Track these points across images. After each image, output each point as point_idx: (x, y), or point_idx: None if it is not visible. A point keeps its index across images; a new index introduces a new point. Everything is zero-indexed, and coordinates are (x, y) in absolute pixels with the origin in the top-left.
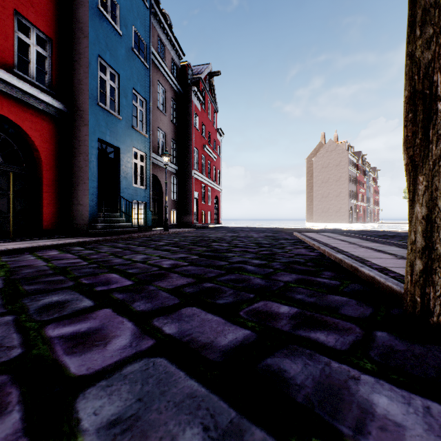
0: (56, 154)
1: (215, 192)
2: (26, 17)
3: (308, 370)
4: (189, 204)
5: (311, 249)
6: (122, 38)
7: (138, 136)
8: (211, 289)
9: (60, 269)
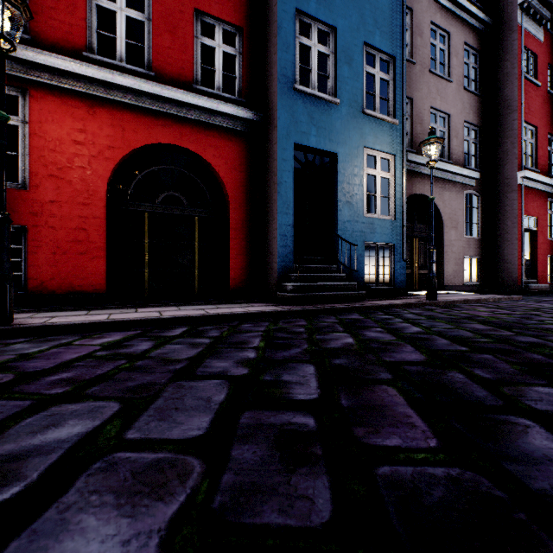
0: (248, 184)
1: None
2: (208, 13)
3: None
4: (510, 243)
5: None
6: None
7: (376, 125)
8: None
9: None
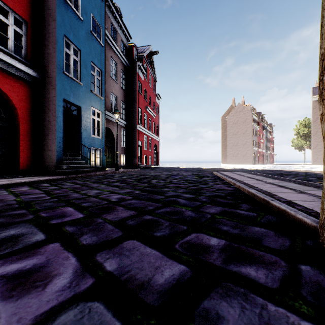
0: (31, 110)
1: (154, 141)
2: (6, 3)
3: (246, 316)
4: (135, 150)
5: (228, 185)
6: (83, 23)
7: (96, 98)
8: (150, 221)
9: (26, 203)
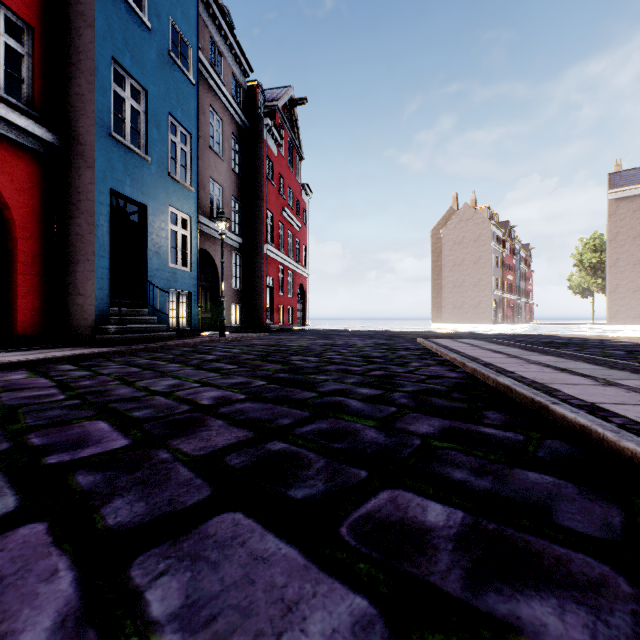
0: (41, 212)
1: (299, 278)
2: None
3: None
4: (260, 295)
5: (451, 367)
6: (152, 35)
7: (179, 188)
8: (282, 456)
9: (5, 412)
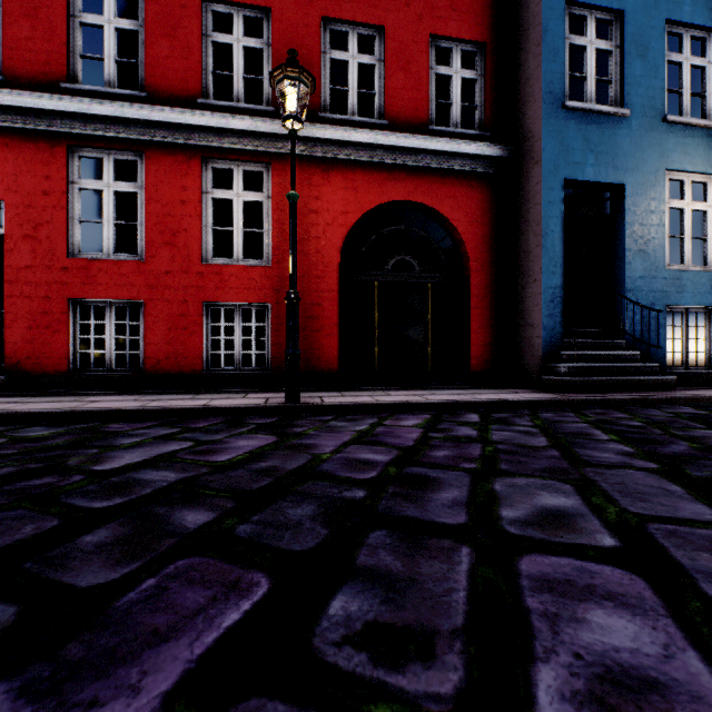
0: (491, 239)
1: None
2: (445, 35)
3: None
4: None
5: None
6: None
7: (685, 135)
8: None
9: (288, 481)
